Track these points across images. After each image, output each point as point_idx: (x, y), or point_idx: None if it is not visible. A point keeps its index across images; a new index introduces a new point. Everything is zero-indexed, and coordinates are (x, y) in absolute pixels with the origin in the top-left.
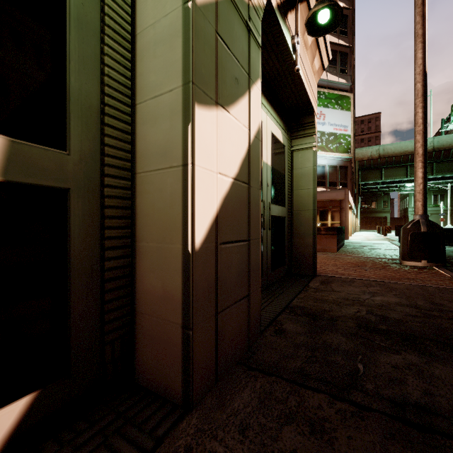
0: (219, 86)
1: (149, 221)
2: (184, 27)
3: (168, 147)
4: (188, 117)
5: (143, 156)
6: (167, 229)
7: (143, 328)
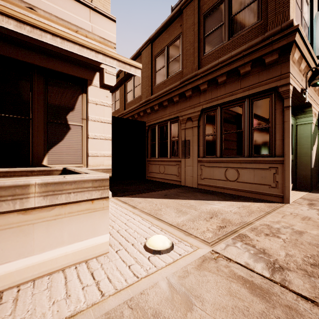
0: (314, 142)
1: (301, 164)
2: (310, 136)
3: (306, 153)
4: (312, 149)
5: (299, 153)
6: (306, 165)
7: (299, 180)
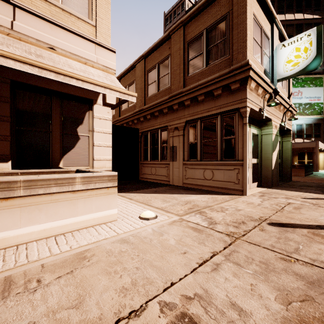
0: (274, 148)
1: (265, 166)
2: (271, 144)
3: (268, 157)
4: (272, 154)
5: (263, 158)
6: (268, 167)
7: (263, 179)
